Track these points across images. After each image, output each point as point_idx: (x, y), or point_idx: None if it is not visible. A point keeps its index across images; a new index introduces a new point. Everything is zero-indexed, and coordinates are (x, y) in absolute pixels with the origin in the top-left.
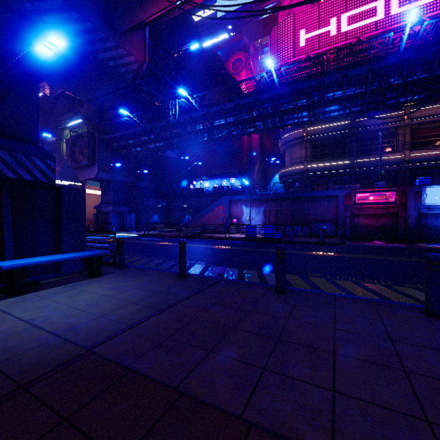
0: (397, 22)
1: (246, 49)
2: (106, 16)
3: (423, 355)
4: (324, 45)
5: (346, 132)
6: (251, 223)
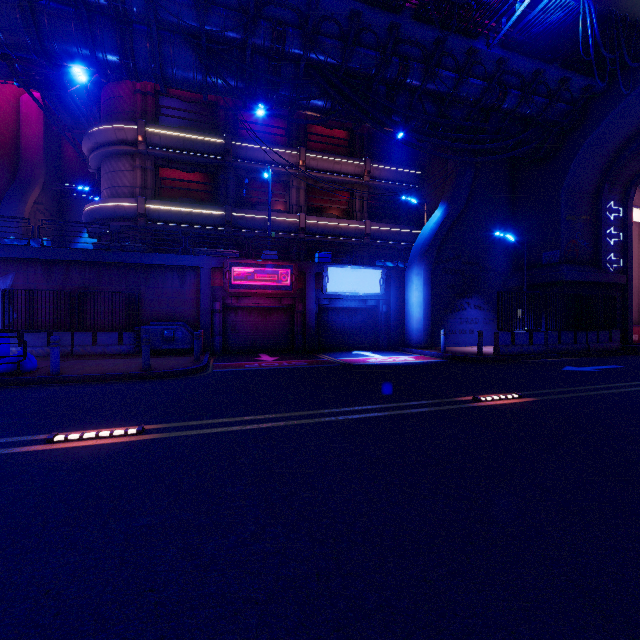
0: None
1: None
2: None
3: None
4: None
5: (219, 159)
6: None
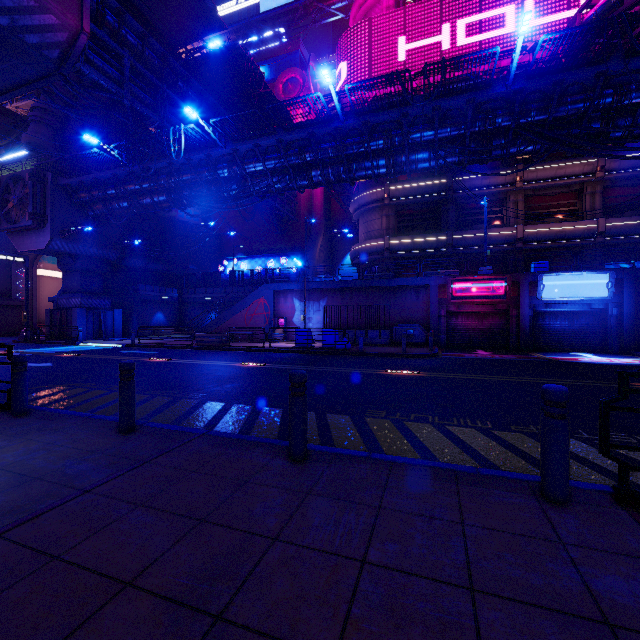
0: (507, 45)
1: (304, 65)
2: None
3: (535, 637)
4: (413, 67)
5: (441, 195)
6: (307, 326)
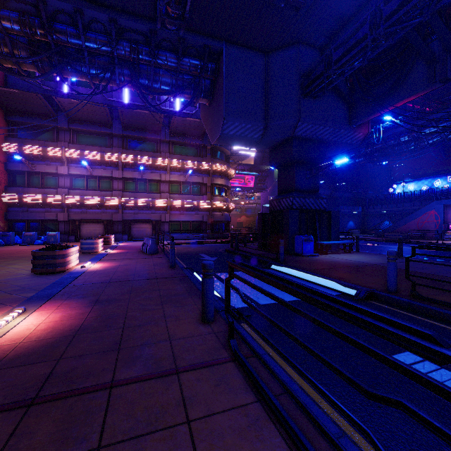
0: None
1: None
2: (350, 122)
3: None
4: None
5: None
6: None
